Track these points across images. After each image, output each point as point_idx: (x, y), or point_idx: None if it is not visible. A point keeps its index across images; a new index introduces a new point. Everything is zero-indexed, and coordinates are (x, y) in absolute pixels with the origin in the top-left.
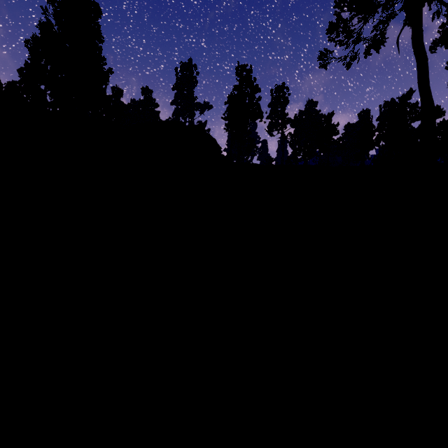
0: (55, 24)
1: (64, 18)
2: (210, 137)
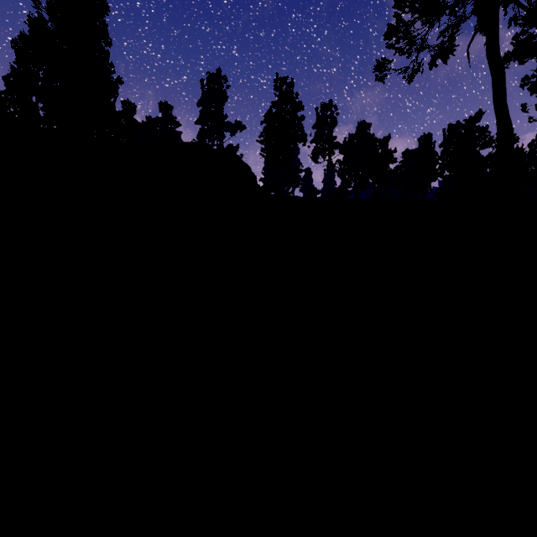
0: (48, 20)
1: (59, 12)
2: (242, 163)
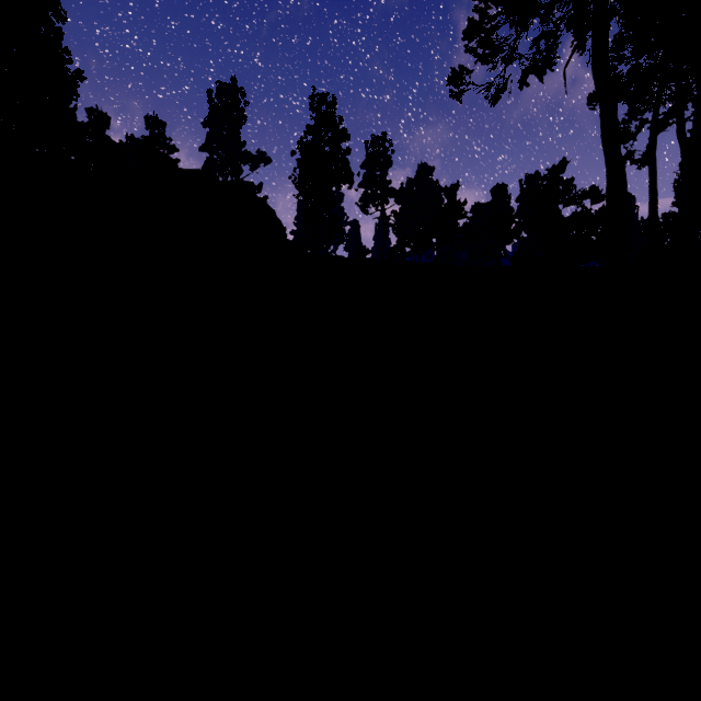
0: None
1: None
2: (263, 205)
